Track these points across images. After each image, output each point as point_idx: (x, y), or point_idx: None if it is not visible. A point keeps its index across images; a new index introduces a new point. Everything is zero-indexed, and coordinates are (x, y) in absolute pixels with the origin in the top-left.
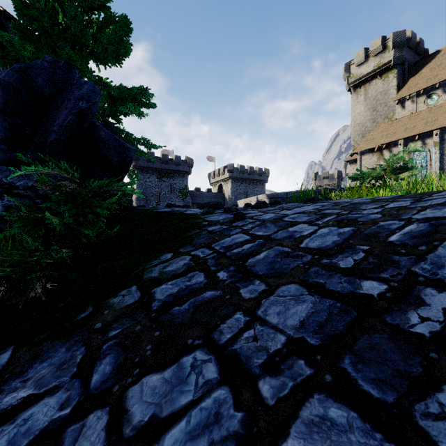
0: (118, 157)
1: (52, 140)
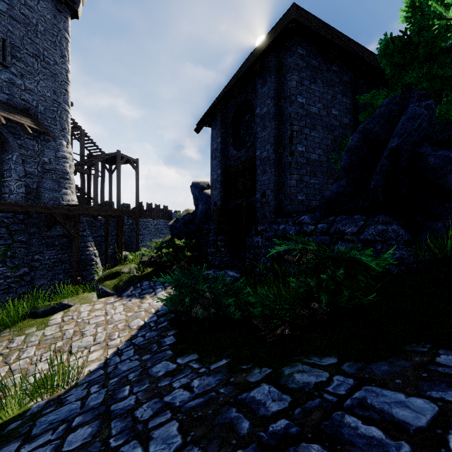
0: None
1: (371, 187)
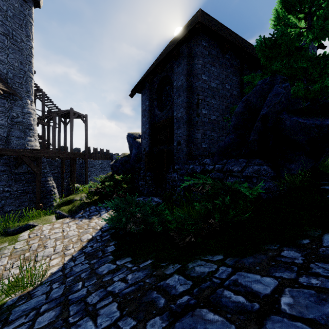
0: (305, 137)
1: (250, 140)
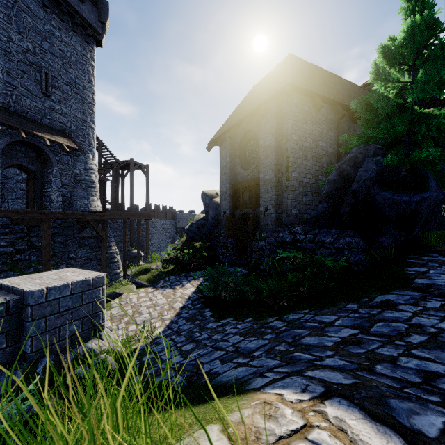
0: (394, 212)
1: (341, 212)
